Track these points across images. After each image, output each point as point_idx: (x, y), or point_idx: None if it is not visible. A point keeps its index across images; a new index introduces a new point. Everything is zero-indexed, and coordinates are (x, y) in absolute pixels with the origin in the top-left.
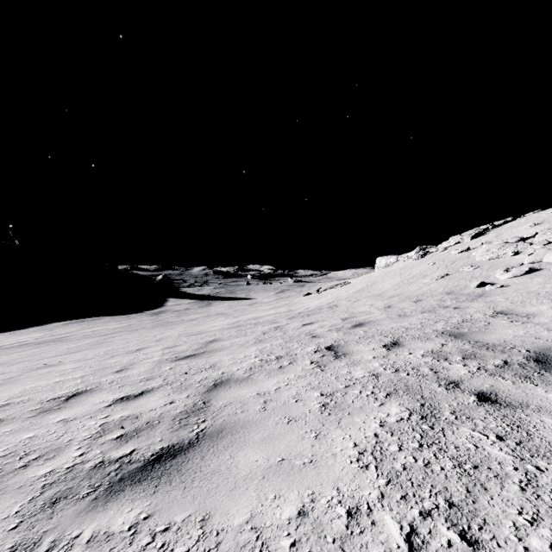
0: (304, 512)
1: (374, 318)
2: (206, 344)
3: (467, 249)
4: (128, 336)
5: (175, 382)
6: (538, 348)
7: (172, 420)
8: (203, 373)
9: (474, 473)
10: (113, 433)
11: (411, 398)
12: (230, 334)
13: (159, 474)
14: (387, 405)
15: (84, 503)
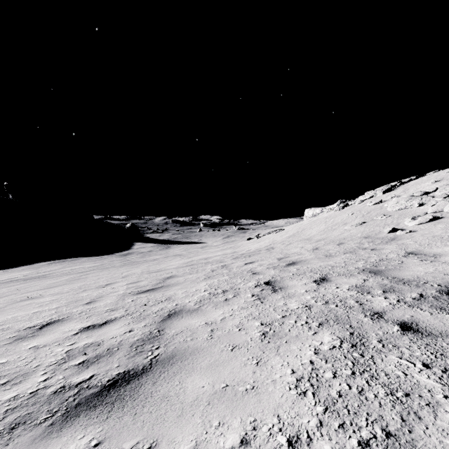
0: (246, 441)
1: (305, 258)
2: (164, 280)
3: (379, 202)
4: (100, 273)
5: (135, 313)
6: (448, 282)
7: (130, 347)
8: (159, 305)
9: (407, 400)
10: (76, 359)
11: (341, 328)
12: (184, 271)
13: (113, 400)
14: (320, 334)
15: (41, 429)
